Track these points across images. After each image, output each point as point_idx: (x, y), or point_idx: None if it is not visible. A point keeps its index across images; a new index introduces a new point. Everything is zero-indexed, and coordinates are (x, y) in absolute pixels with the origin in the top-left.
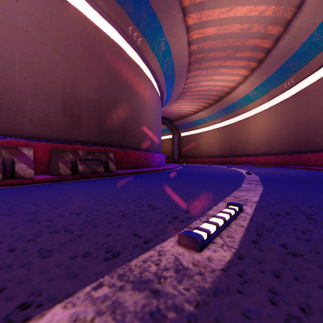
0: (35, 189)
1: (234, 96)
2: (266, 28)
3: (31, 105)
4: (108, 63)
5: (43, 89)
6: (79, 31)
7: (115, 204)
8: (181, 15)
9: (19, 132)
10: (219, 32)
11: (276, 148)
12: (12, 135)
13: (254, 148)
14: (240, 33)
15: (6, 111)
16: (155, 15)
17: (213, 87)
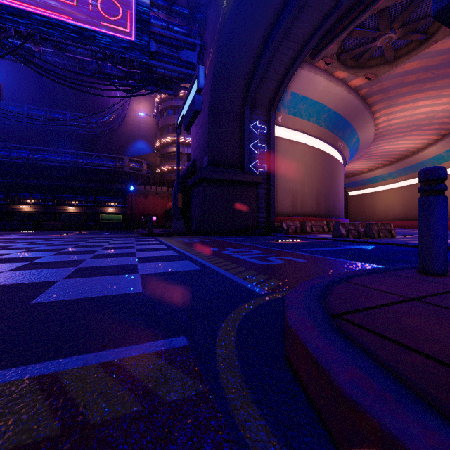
0: None
1: (422, 155)
2: None
3: (308, 201)
4: (328, 169)
5: (311, 193)
6: (320, 159)
7: None
8: (373, 123)
9: (306, 214)
10: (405, 120)
11: None
12: (305, 215)
13: (448, 211)
14: (426, 118)
15: (304, 206)
16: (354, 129)
17: (396, 149)
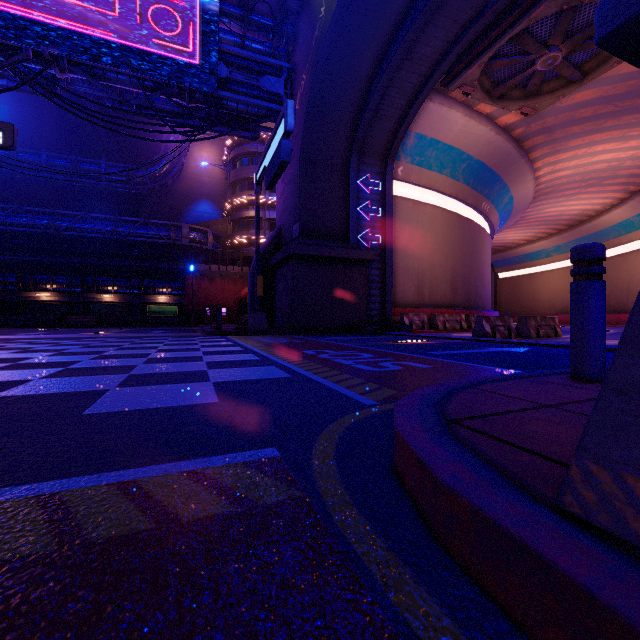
0: None
1: (603, 221)
2: None
3: (440, 287)
4: (469, 241)
5: (444, 275)
6: (457, 227)
7: None
8: (532, 176)
9: (437, 304)
10: (577, 171)
11: None
12: (435, 306)
13: None
14: (608, 168)
15: (434, 293)
16: (506, 185)
17: (566, 212)
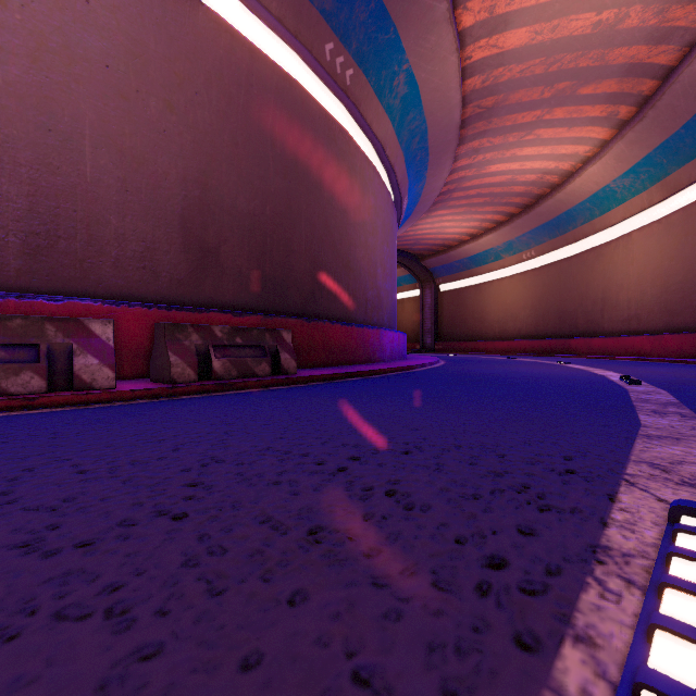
0: (107, 418)
1: (571, 192)
2: (665, 14)
3: (117, 227)
4: (280, 130)
5: (142, 191)
6: (217, 59)
7: (289, 480)
8: (447, 6)
9: (92, 286)
10: (539, 37)
11: (687, 316)
12: (78, 292)
13: (623, 317)
14: (594, 34)
15: (66, 241)
16: (385, 13)
17: (519, 175)
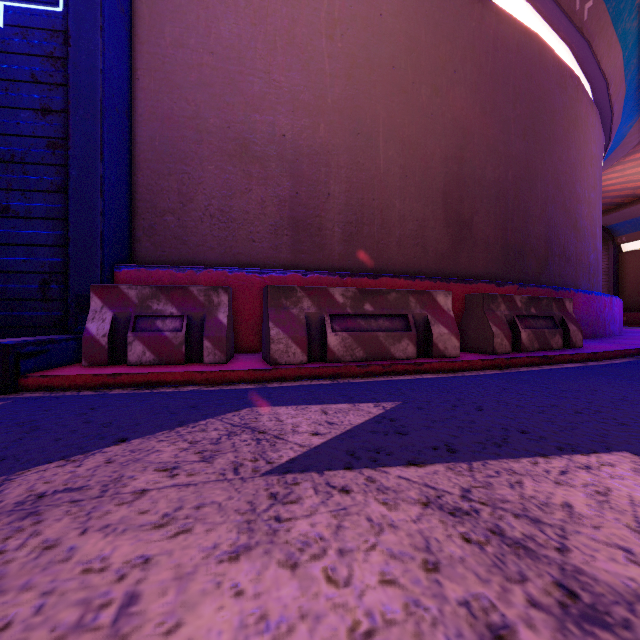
0: (537, 390)
1: None
2: None
3: (399, 209)
4: (520, 89)
5: (415, 174)
6: (470, 33)
7: None
8: None
9: (383, 265)
10: None
11: None
12: (375, 270)
13: None
14: None
15: (367, 227)
16: None
17: None
